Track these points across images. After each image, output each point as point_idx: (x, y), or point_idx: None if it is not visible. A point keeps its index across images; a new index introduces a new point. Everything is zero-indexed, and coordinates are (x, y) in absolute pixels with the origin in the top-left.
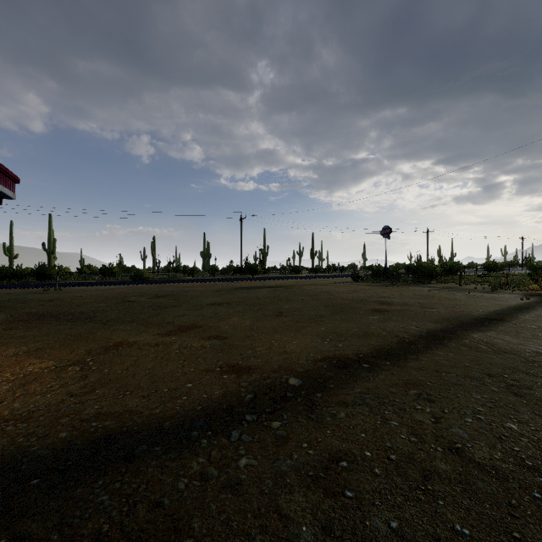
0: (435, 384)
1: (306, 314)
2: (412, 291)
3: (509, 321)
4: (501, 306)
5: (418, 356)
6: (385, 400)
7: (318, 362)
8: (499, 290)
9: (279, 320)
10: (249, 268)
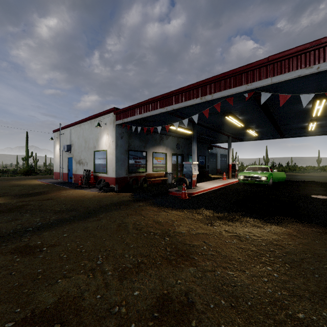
0: None
1: None
2: None
3: None
4: None
5: None
6: None
7: None
8: None
9: None
10: None
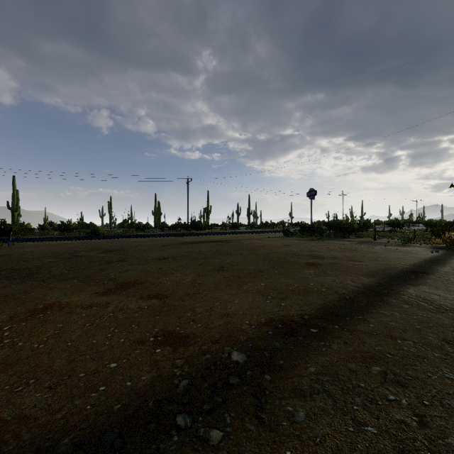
0: (396, 357)
1: (246, 269)
2: (336, 245)
3: (432, 274)
4: (418, 258)
5: (364, 316)
6: (348, 386)
7: (262, 327)
8: (408, 244)
9: (221, 275)
10: (194, 224)
